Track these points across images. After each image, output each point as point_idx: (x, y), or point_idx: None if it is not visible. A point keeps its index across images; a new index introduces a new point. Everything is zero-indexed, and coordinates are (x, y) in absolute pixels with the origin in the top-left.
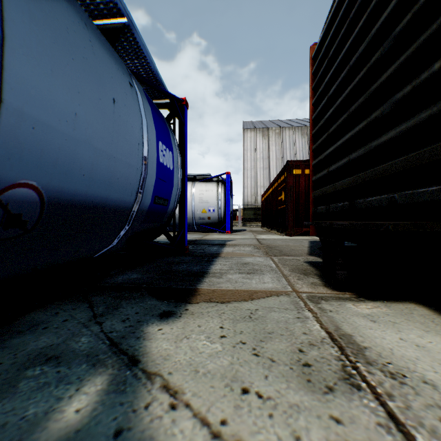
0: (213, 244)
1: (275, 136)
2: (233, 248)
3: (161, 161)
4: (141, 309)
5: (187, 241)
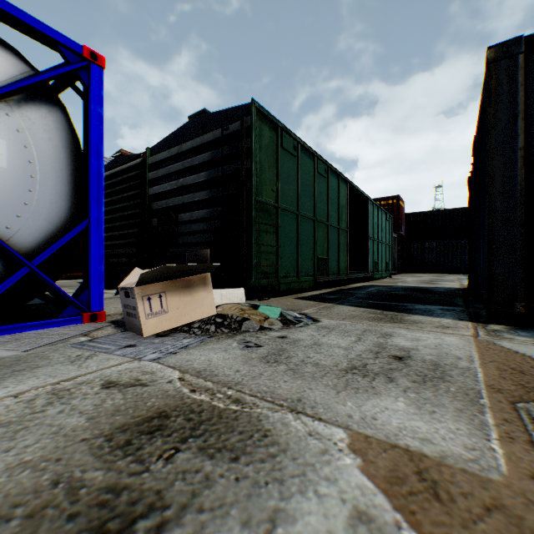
0: None
1: None
2: None
3: None
4: None
5: None
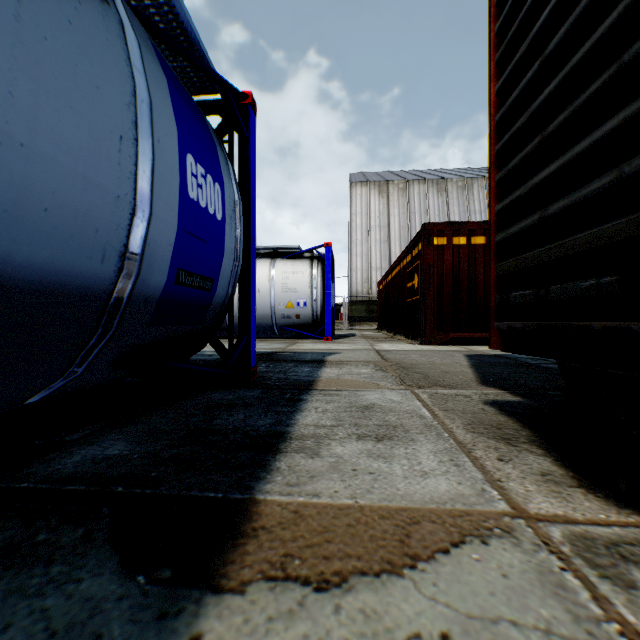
0: (303, 362)
1: (399, 194)
2: (339, 369)
3: (193, 196)
4: (33, 635)
5: (260, 355)
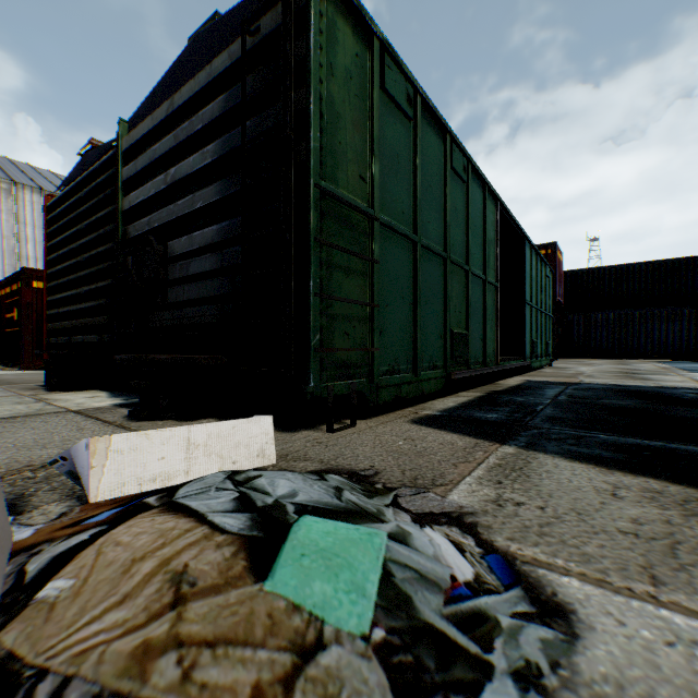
0: None
1: (2, 195)
2: None
3: None
4: None
5: None
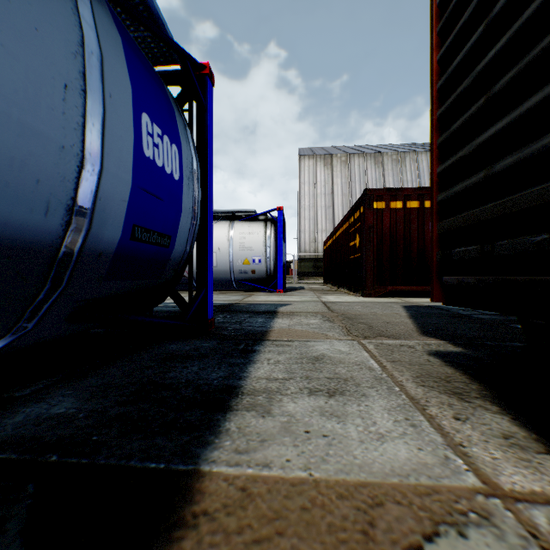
0: (257, 313)
1: (341, 165)
2: (290, 320)
3: (148, 155)
4: None
5: (219, 306)
